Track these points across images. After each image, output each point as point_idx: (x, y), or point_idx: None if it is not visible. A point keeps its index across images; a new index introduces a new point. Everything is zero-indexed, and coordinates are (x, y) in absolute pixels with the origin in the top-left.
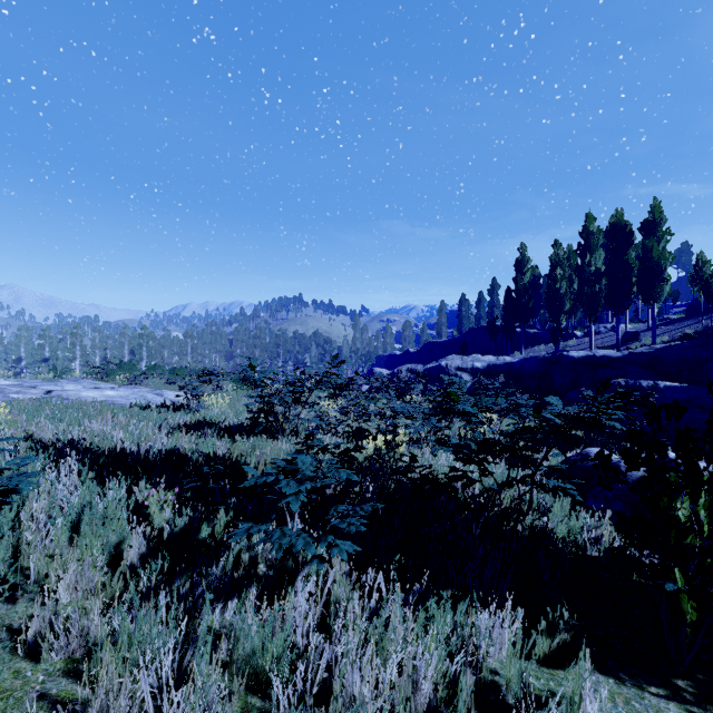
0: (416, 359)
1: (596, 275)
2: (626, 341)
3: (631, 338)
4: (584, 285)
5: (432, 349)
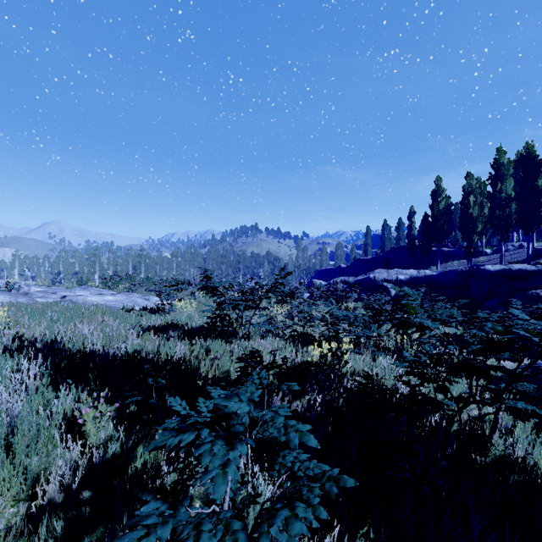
0: (346, 272)
1: (506, 200)
2: (535, 257)
3: (539, 254)
4: (495, 209)
5: (360, 264)
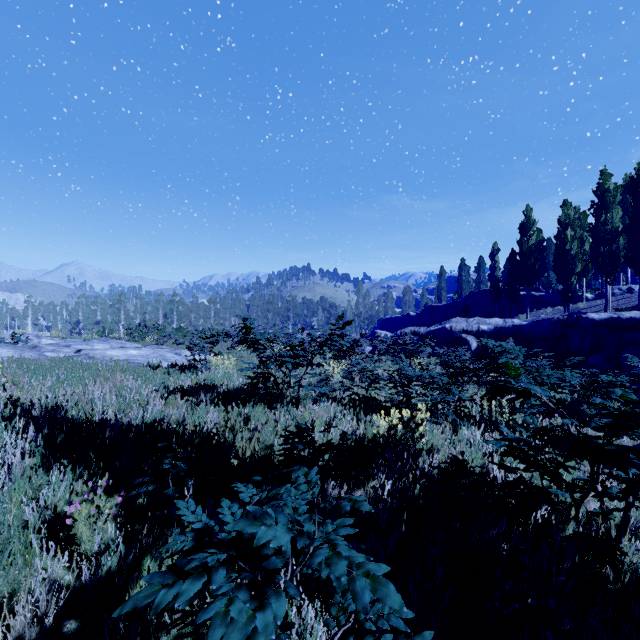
0: (416, 322)
1: (613, 234)
2: None
3: None
4: (599, 245)
5: (432, 312)
